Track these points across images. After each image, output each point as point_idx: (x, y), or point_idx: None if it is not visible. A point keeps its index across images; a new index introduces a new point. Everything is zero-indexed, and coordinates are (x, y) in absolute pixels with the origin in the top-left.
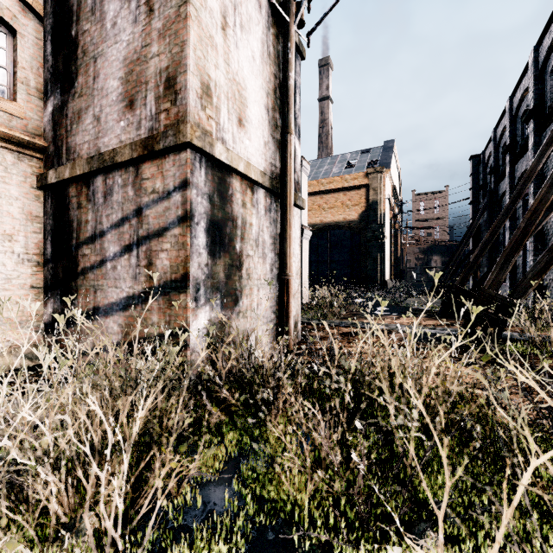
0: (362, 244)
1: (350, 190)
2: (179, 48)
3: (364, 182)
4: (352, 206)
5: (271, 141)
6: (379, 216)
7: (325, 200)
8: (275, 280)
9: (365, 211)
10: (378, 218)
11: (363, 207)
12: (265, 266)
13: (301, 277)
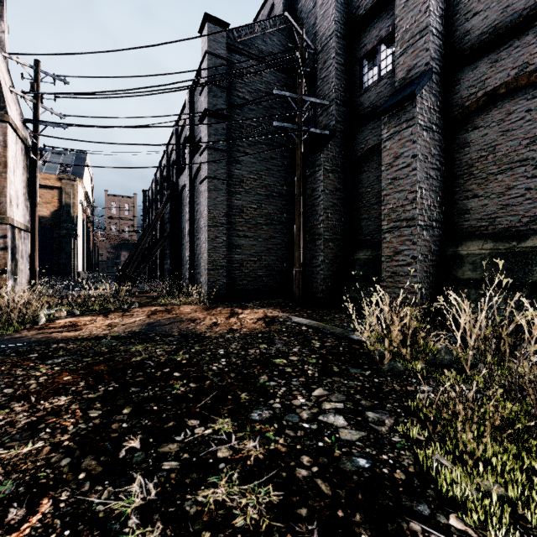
0: (55, 240)
1: (41, 188)
2: (1, 187)
3: (57, 185)
4: (43, 203)
5: (25, 207)
6: (73, 217)
7: None
8: (26, 270)
9: (59, 210)
10: (71, 219)
11: (56, 207)
12: (24, 264)
13: None
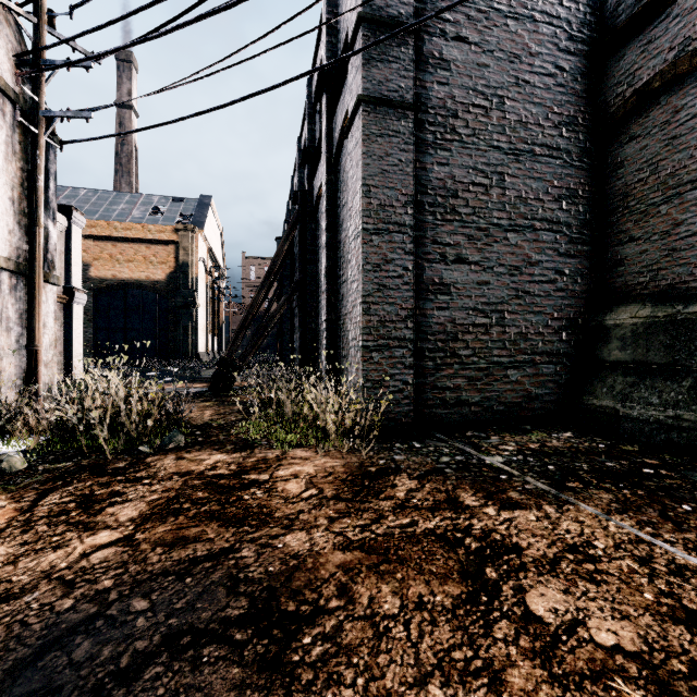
0: (171, 311)
1: (155, 244)
2: None
3: (173, 238)
4: (158, 264)
5: (18, 228)
6: (191, 280)
7: (120, 250)
8: (22, 350)
9: (175, 272)
10: (189, 282)
11: (172, 267)
12: (10, 338)
13: (71, 349)
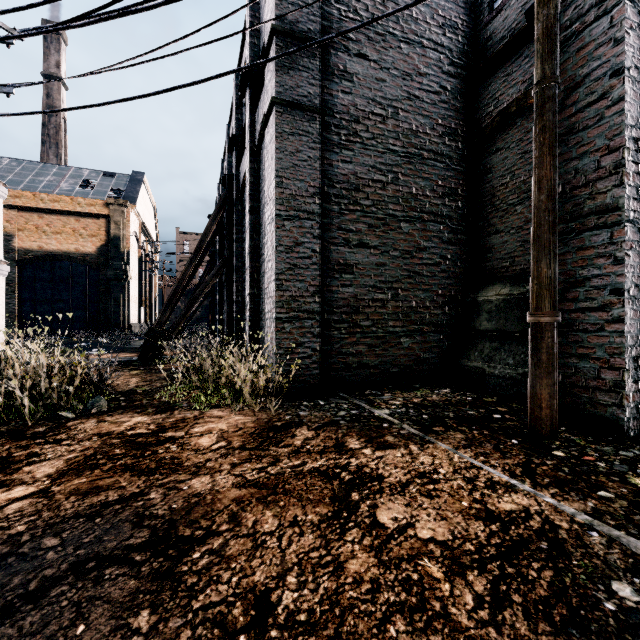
0: (102, 283)
1: (85, 217)
2: None
3: (104, 212)
4: (88, 237)
5: None
6: (123, 254)
7: (47, 222)
8: None
9: (106, 245)
10: (121, 255)
11: (103, 240)
12: None
13: None
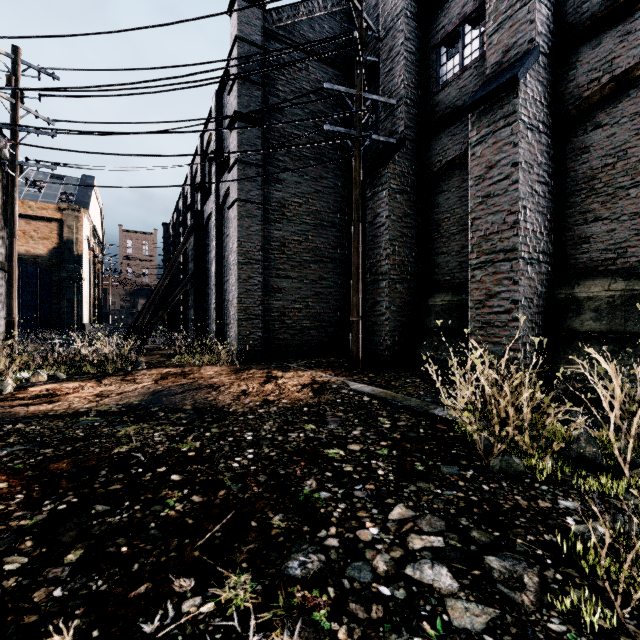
0: (54, 284)
1: (36, 220)
2: None
3: (56, 216)
4: (39, 239)
5: None
6: (76, 256)
7: None
8: (1, 321)
9: (58, 248)
10: (74, 258)
11: (55, 243)
12: None
13: None
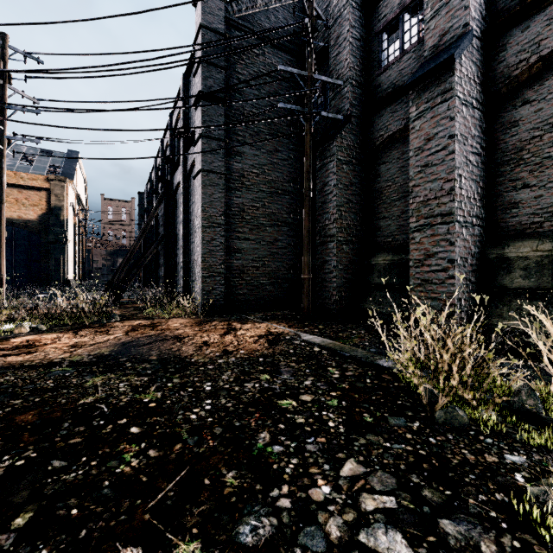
0: (43, 245)
1: (27, 189)
2: None
3: (45, 186)
4: (30, 206)
5: None
6: (63, 221)
7: None
8: None
9: (47, 213)
10: (61, 222)
11: (44, 209)
12: None
13: None
